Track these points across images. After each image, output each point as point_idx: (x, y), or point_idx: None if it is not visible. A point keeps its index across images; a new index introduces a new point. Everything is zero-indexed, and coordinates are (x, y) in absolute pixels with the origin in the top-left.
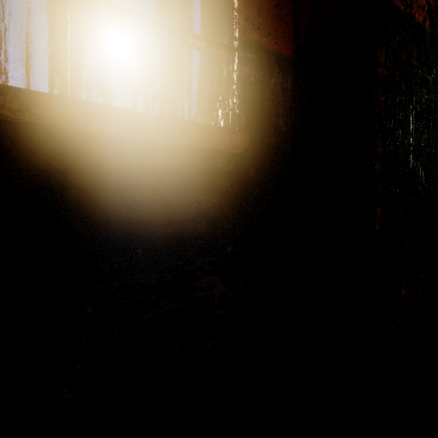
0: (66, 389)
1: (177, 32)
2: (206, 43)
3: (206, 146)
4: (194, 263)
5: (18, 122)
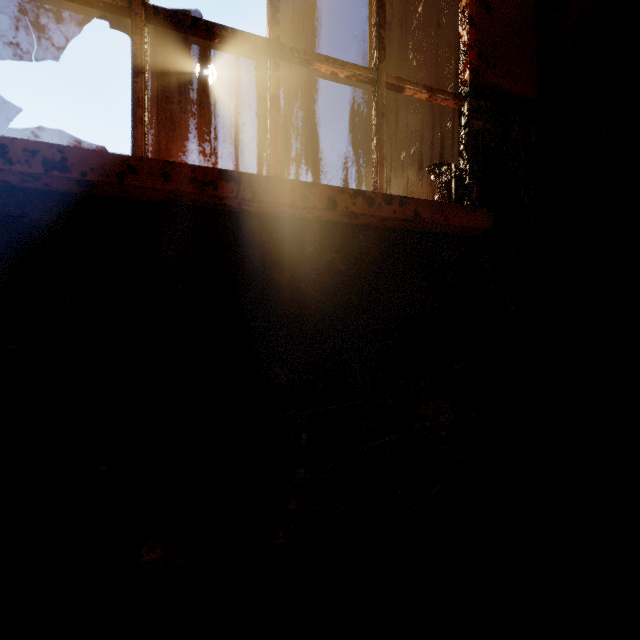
0: (280, 532)
1: (396, 83)
2: (429, 93)
3: (434, 229)
4: (417, 382)
5: (234, 212)
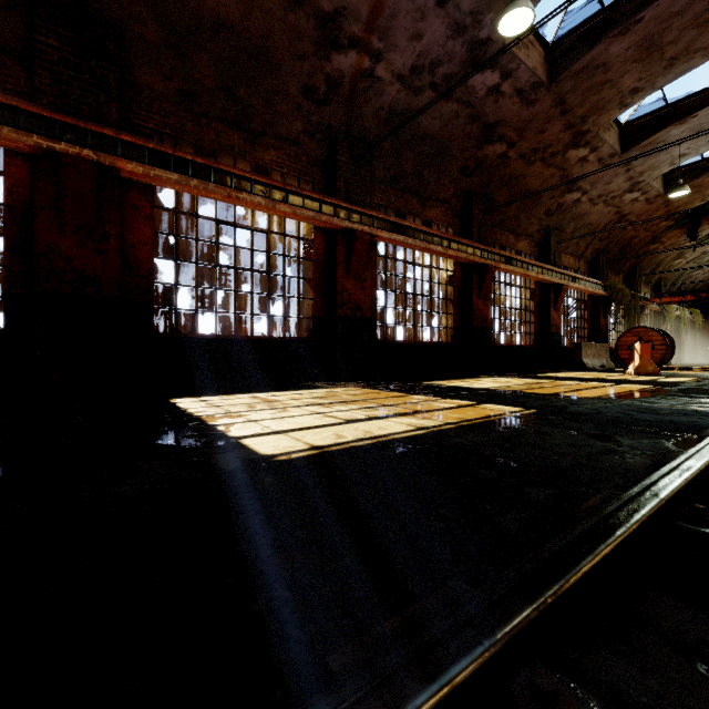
0: None
1: None
2: None
3: None
4: None
5: None
